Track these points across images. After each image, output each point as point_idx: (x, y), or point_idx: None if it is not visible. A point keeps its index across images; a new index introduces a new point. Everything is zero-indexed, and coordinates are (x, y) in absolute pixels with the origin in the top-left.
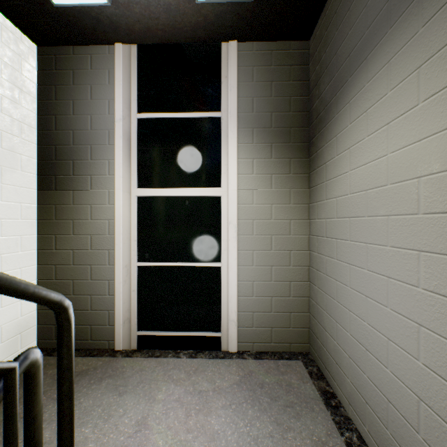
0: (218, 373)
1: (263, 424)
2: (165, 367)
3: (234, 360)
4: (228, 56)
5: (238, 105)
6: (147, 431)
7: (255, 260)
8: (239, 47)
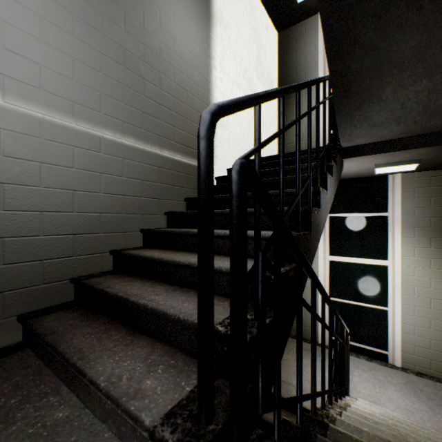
0: (388, 374)
1: (421, 405)
2: (352, 361)
3: (399, 371)
4: (393, 180)
5: (402, 213)
6: (354, 384)
7: (416, 312)
8: (402, 176)
